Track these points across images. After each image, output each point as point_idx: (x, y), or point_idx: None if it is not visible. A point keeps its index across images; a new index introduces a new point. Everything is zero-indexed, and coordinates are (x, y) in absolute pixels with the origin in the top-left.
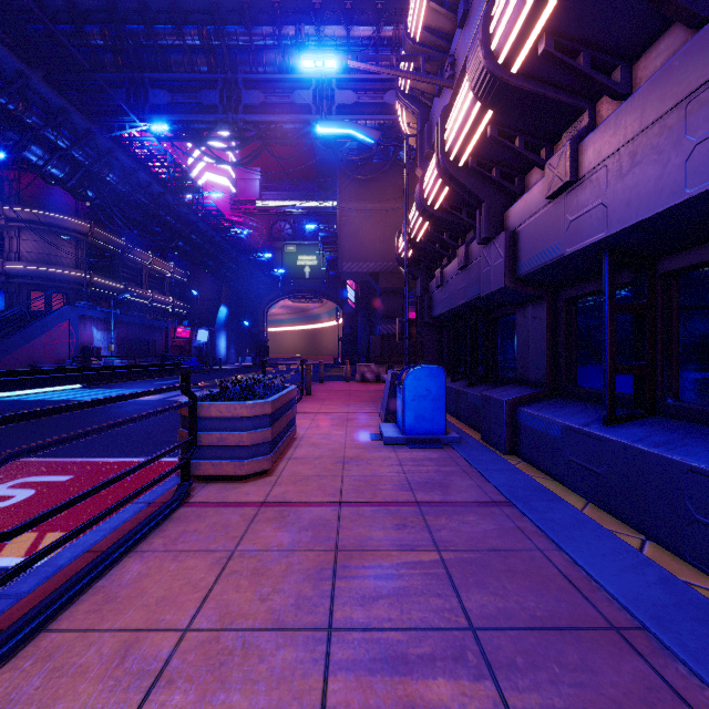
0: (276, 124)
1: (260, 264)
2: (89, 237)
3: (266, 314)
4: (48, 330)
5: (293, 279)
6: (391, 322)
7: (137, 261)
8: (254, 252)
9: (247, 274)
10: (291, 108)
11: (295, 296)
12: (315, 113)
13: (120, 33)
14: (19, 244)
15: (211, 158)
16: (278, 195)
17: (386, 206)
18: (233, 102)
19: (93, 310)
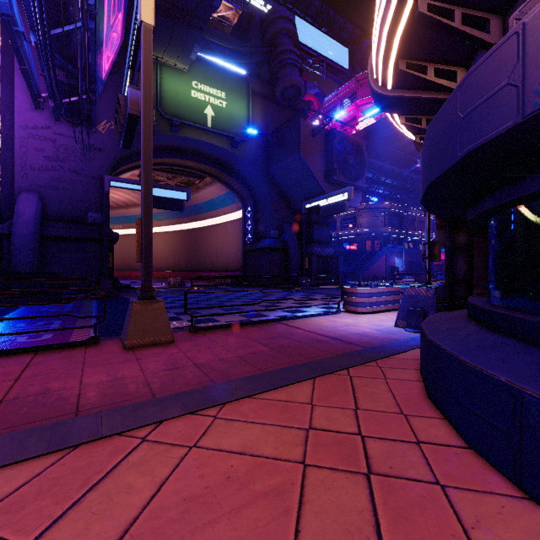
0: None
1: None
2: (389, 209)
3: None
4: (378, 259)
5: None
6: None
7: (413, 215)
8: None
9: None
10: None
11: None
12: None
13: None
14: (362, 219)
15: None
16: None
17: None
18: None
19: (395, 248)
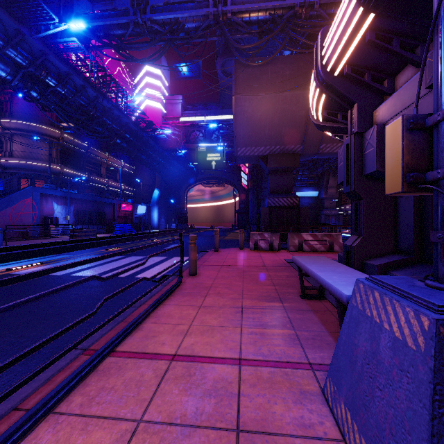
0: (179, 23)
1: (180, 158)
2: (60, 140)
3: (186, 194)
4: (13, 204)
5: (203, 170)
6: (278, 196)
7: (97, 159)
8: (174, 148)
9: (171, 166)
10: (192, 6)
11: (205, 182)
12: (212, 6)
13: None
14: (12, 145)
15: (125, 58)
16: (194, 113)
17: (274, 95)
18: (142, 5)
19: (53, 190)
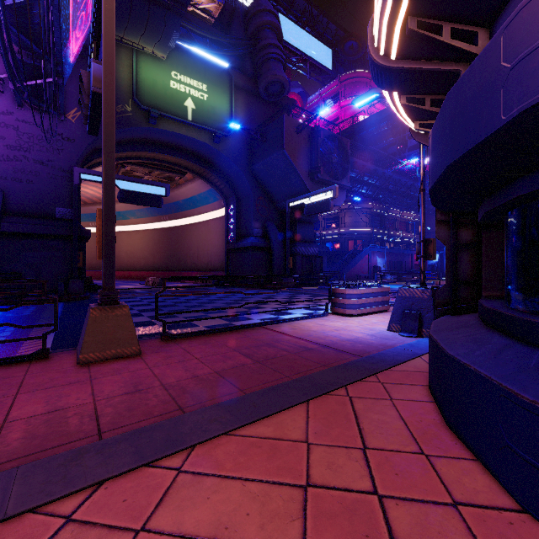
0: None
1: None
2: (371, 210)
3: None
4: (361, 259)
5: None
6: None
7: (393, 216)
8: None
9: None
10: None
11: None
12: None
13: (395, 122)
14: (344, 219)
15: None
16: None
17: None
18: None
19: (377, 248)
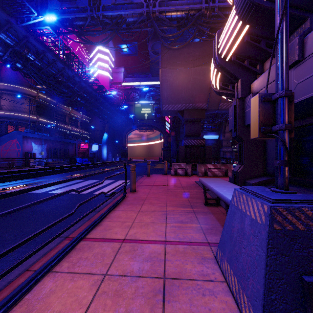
0: (122, 18)
1: (122, 111)
2: (36, 98)
3: (126, 137)
4: (2, 144)
5: (139, 120)
6: (190, 138)
7: (63, 111)
8: (118, 104)
9: (116, 117)
10: (131, 6)
11: (140, 128)
12: (145, 7)
13: None
14: (1, 101)
15: (84, 41)
16: (132, 80)
17: (188, 68)
18: (96, 5)
19: (32, 133)
